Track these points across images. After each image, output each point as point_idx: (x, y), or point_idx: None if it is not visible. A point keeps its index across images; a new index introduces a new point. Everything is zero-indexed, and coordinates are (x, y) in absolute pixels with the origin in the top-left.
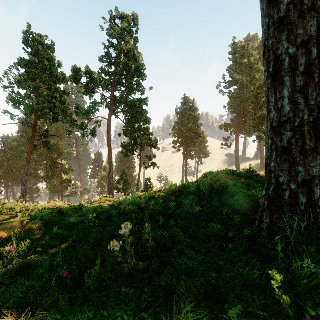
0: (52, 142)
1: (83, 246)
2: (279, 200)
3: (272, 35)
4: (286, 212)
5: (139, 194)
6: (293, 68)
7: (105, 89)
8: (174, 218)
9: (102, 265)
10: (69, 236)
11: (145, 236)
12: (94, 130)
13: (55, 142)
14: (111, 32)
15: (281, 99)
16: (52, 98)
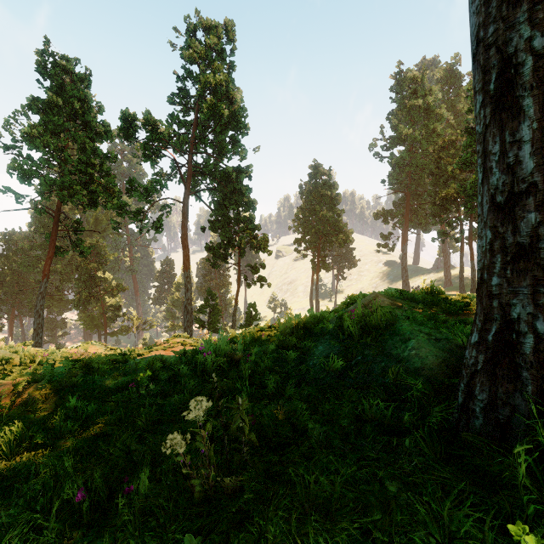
0: (88, 242)
1: (124, 433)
2: (510, 354)
3: (495, 14)
4: (527, 380)
5: (234, 333)
6: (542, 79)
7: (178, 150)
8: (295, 380)
9: (154, 477)
10: (99, 413)
11: (236, 422)
12: (160, 220)
13: (94, 242)
14: (189, 53)
15: (515, 146)
16: (87, 166)
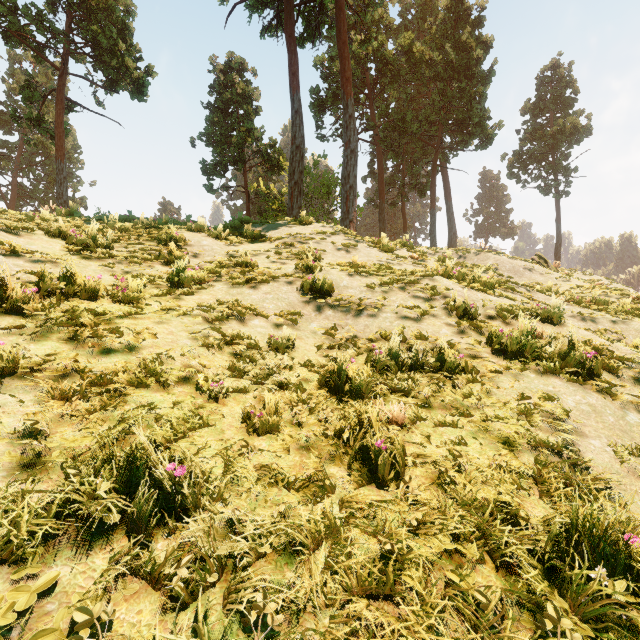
0: None
1: None
2: None
3: None
4: None
5: None
6: None
7: None
8: None
9: None
10: None
11: None
12: None
13: None
14: (13, 87)
15: None
16: None
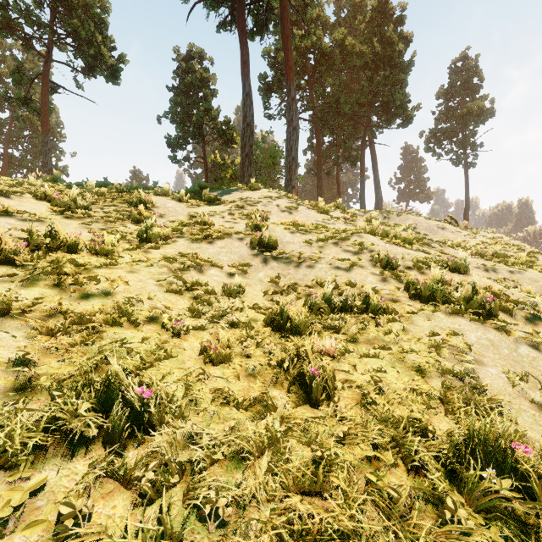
0: None
1: None
2: None
3: None
4: None
5: None
6: None
7: None
8: None
9: None
10: None
11: None
12: None
13: None
14: (4, 71)
15: None
16: None
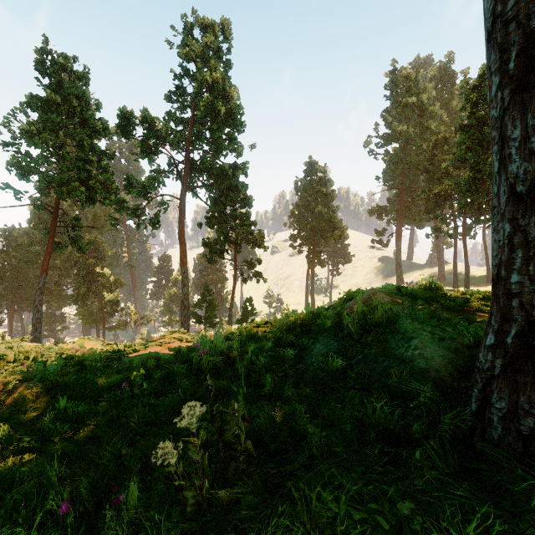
0: (86, 238)
1: (116, 435)
2: (533, 359)
3: None
4: None
5: (230, 330)
6: None
7: (175, 147)
8: (292, 380)
9: (144, 485)
10: (90, 414)
11: (231, 430)
12: (157, 217)
13: (92, 238)
14: (186, 51)
15: None
16: (85, 163)
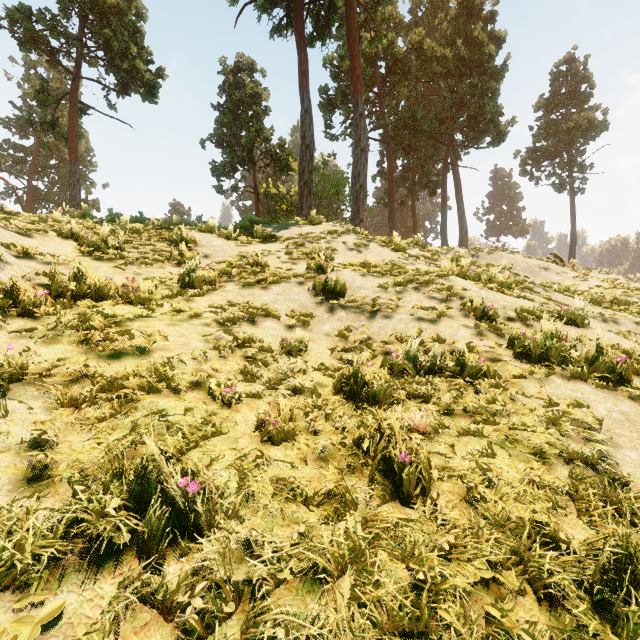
0: None
1: None
2: None
3: None
4: None
5: None
6: None
7: (15, 176)
8: None
9: None
10: None
11: None
12: None
13: None
14: (28, 92)
15: None
16: None
